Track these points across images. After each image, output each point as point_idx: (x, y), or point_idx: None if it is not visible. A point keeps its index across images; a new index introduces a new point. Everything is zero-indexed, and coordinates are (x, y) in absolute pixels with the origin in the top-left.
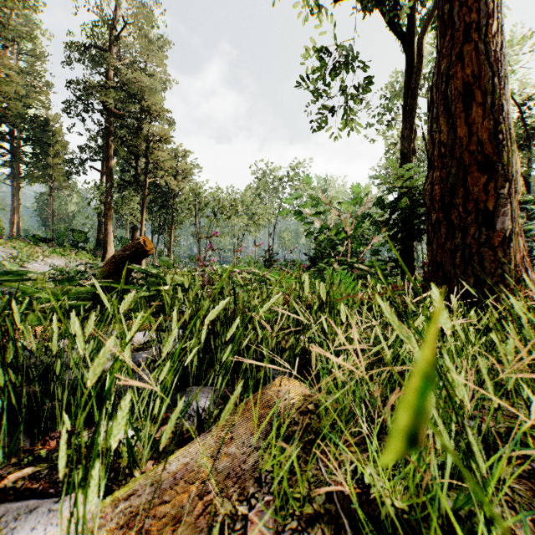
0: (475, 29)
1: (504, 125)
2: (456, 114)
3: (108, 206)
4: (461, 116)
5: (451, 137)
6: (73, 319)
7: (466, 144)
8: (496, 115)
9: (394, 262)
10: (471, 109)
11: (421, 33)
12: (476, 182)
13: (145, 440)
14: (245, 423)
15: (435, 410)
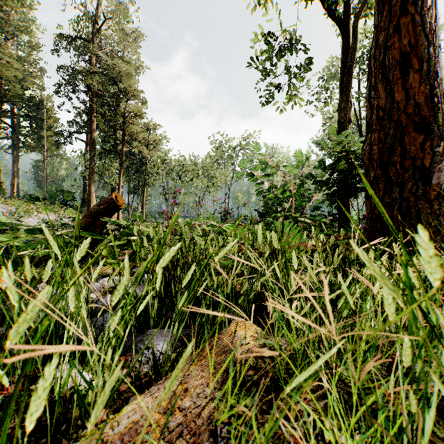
0: (411, 3)
1: (438, 90)
2: (394, 81)
3: (91, 171)
4: (399, 82)
5: (389, 102)
6: (27, 266)
7: (403, 107)
8: (431, 81)
9: (333, 216)
10: (408, 75)
11: (356, 18)
12: (412, 141)
13: (97, 391)
14: (200, 372)
15: (443, 389)
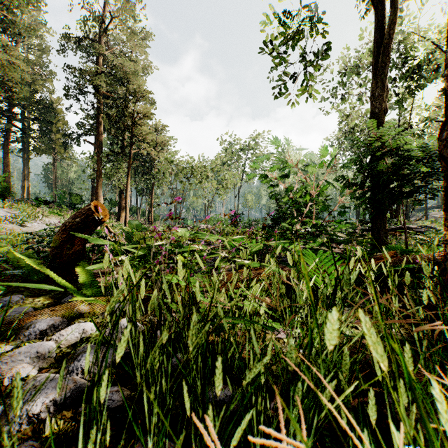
0: None
1: None
2: None
3: (98, 173)
4: None
5: None
6: None
7: None
8: None
9: (364, 224)
10: None
11: None
12: None
13: None
14: None
15: None
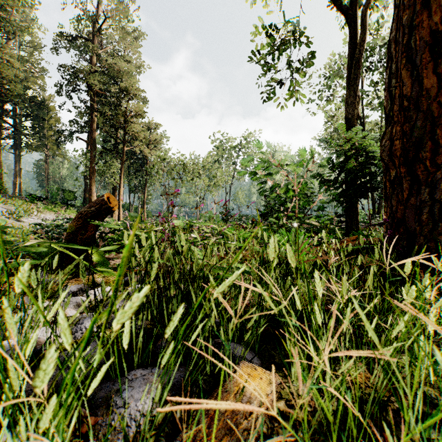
0: None
1: None
2: (422, 65)
3: (92, 170)
4: (428, 66)
5: (416, 89)
6: None
7: (433, 95)
8: None
9: (340, 217)
10: (440, 57)
11: (366, 7)
12: None
13: None
14: None
15: None
